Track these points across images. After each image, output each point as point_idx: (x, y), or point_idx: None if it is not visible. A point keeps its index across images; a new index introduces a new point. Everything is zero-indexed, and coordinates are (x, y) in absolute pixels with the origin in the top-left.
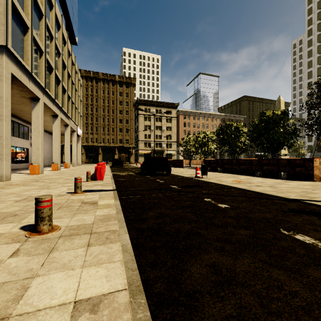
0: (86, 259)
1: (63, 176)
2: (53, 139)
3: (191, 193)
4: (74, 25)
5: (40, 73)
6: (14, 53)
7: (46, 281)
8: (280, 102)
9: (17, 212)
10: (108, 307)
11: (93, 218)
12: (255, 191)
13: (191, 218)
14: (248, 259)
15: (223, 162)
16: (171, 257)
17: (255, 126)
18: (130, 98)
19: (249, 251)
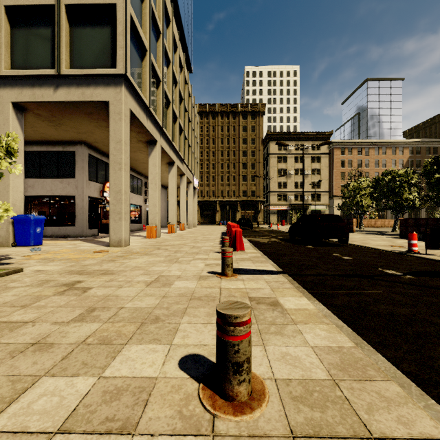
0: None
1: (186, 242)
2: (169, 193)
3: None
4: (189, 47)
5: (158, 109)
6: (133, 83)
7: None
8: None
9: (157, 312)
10: None
11: (315, 357)
12: None
13: None
14: None
15: None
16: None
17: None
18: (257, 132)
19: None
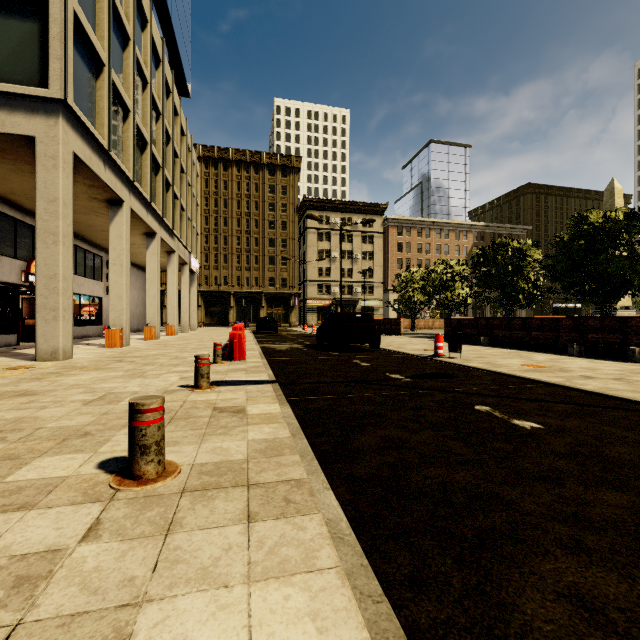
0: (251, 558)
1: (167, 352)
2: (148, 279)
3: (439, 393)
4: (184, 58)
5: (125, 153)
6: (78, 113)
7: (170, 619)
8: (613, 194)
9: (90, 428)
10: None
11: (245, 447)
12: (587, 391)
13: (464, 454)
14: None
15: (492, 323)
16: (454, 563)
17: (561, 246)
18: (289, 196)
19: None
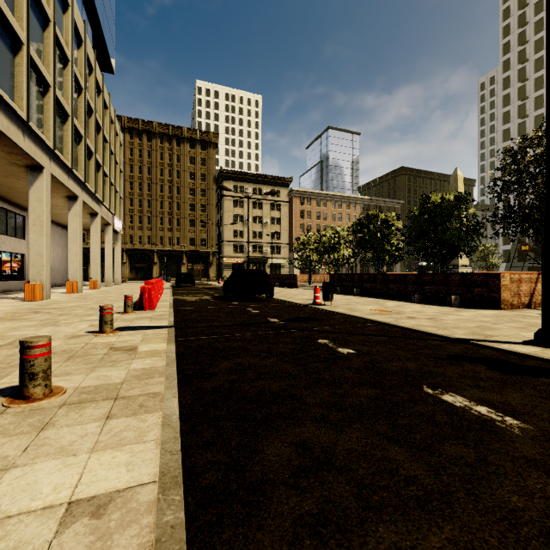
0: (99, 439)
1: (85, 304)
2: (70, 238)
3: (299, 331)
4: (108, 38)
5: (45, 123)
6: None
7: (28, 474)
8: (456, 179)
9: None
10: (120, 508)
11: (124, 374)
12: (403, 327)
13: (289, 371)
14: (359, 432)
15: (362, 278)
16: (240, 433)
17: (413, 219)
18: (208, 167)
19: (365, 420)
